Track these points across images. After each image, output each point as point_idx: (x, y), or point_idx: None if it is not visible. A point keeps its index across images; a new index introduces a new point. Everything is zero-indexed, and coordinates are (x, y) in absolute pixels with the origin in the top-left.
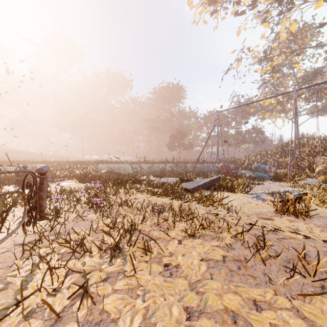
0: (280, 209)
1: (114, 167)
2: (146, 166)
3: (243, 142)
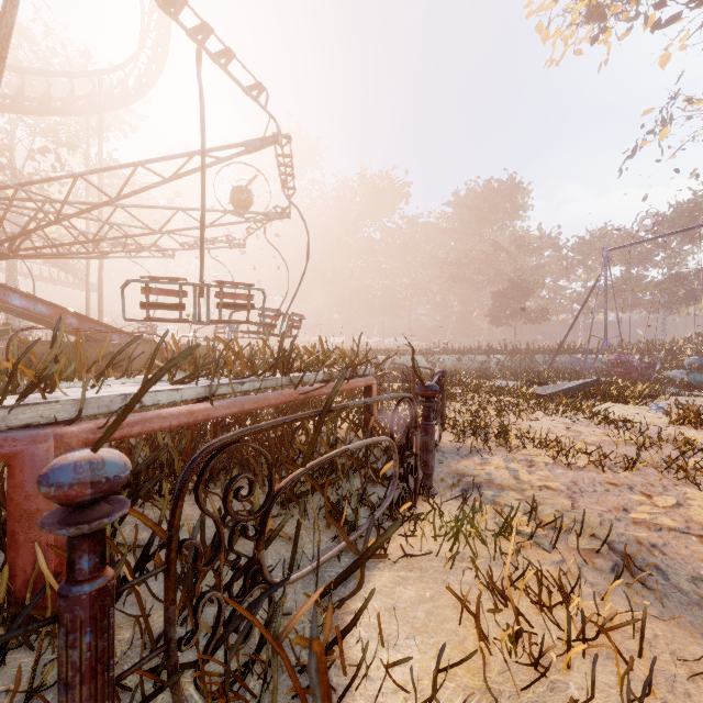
0: (678, 420)
1: (399, 361)
2: (450, 360)
3: (691, 299)
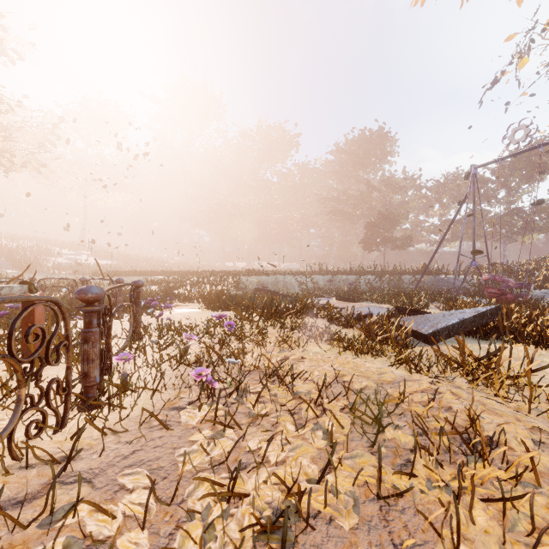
0: None
1: (268, 282)
2: (323, 280)
3: (527, 230)
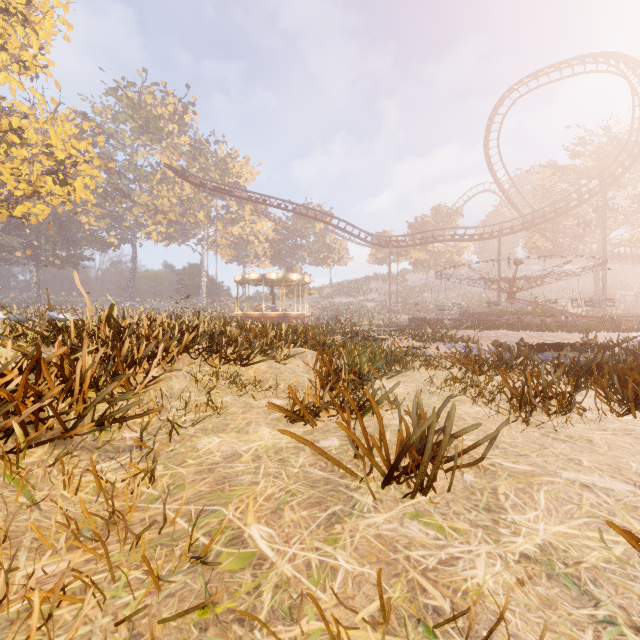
0: None
1: None
2: None
3: None
